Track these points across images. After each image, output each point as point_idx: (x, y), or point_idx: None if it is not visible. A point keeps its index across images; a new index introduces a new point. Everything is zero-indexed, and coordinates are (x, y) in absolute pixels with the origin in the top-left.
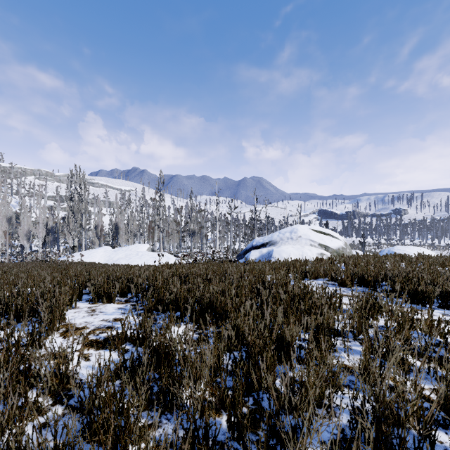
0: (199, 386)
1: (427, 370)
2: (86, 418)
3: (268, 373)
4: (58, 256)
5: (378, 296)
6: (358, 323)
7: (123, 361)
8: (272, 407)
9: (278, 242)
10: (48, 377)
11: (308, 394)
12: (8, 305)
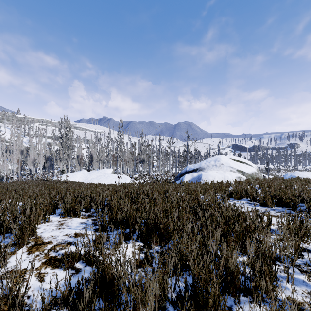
0: None
1: None
2: None
3: None
4: (51, 177)
5: (307, 220)
6: (294, 248)
7: (69, 289)
8: None
9: (205, 168)
10: None
11: None
12: None
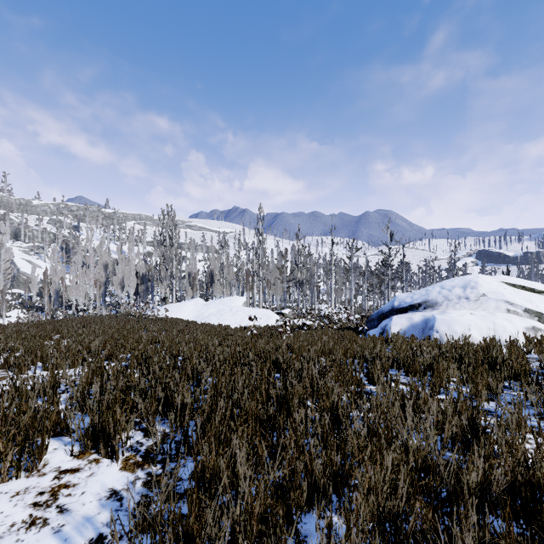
0: None
1: None
2: None
3: None
4: (143, 310)
5: None
6: None
7: None
8: None
9: (440, 304)
10: None
11: None
12: None
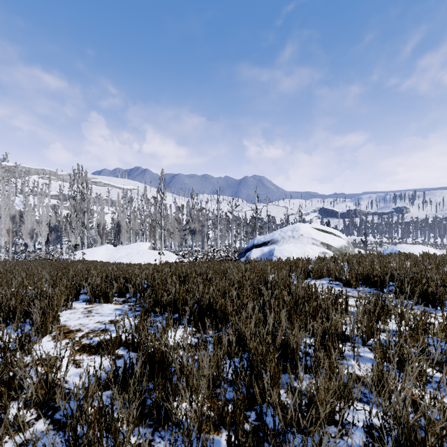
0: (195, 402)
1: (446, 381)
2: (67, 439)
3: (274, 390)
4: (60, 255)
5: (387, 298)
6: (367, 327)
7: (115, 369)
8: (277, 423)
9: (279, 241)
10: (32, 388)
11: (317, 411)
12: (1, 306)
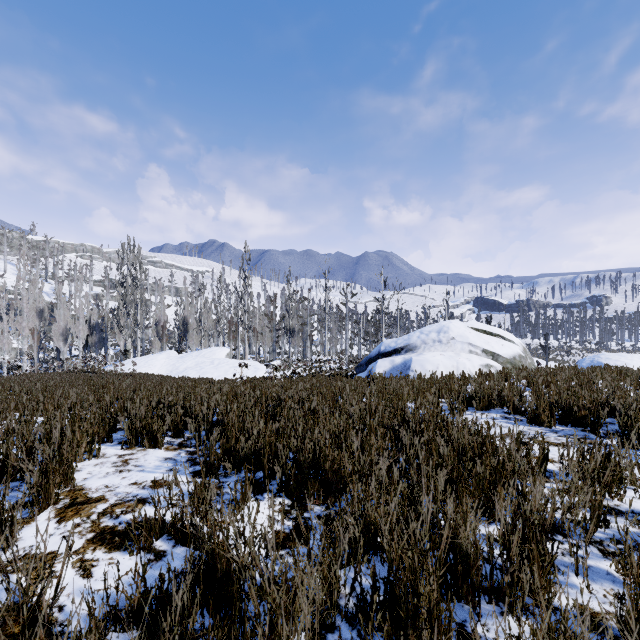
0: None
1: None
2: None
3: None
4: (103, 365)
5: (619, 452)
6: (592, 508)
7: (144, 591)
8: None
9: (418, 347)
10: None
11: None
12: None
